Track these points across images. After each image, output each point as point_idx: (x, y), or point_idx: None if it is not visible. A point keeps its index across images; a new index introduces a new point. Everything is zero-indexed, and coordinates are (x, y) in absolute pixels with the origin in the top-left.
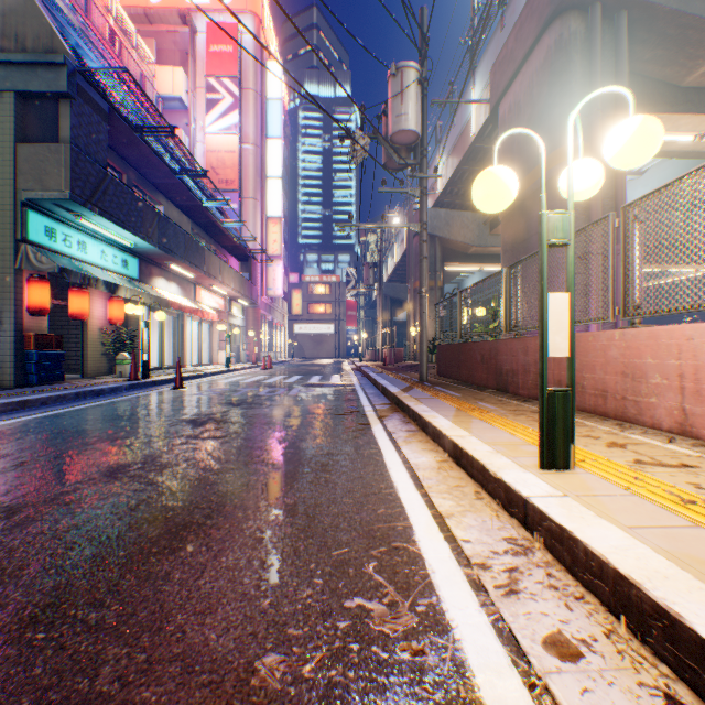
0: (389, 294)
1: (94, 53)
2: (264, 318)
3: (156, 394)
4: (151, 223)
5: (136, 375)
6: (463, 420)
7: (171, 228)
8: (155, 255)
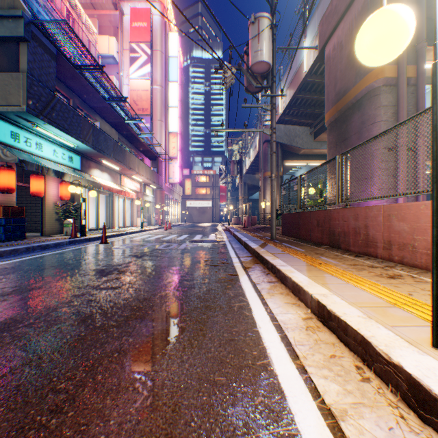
0: (246, 182)
1: (51, 19)
2: (167, 197)
3: (86, 248)
4: (88, 131)
5: (75, 234)
6: (316, 275)
7: (102, 136)
8: (92, 153)
